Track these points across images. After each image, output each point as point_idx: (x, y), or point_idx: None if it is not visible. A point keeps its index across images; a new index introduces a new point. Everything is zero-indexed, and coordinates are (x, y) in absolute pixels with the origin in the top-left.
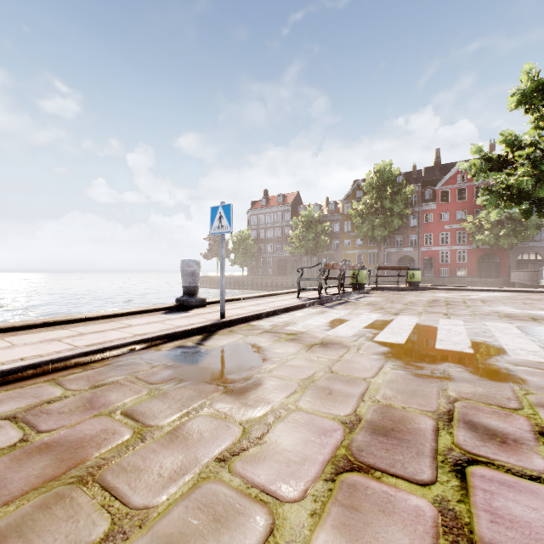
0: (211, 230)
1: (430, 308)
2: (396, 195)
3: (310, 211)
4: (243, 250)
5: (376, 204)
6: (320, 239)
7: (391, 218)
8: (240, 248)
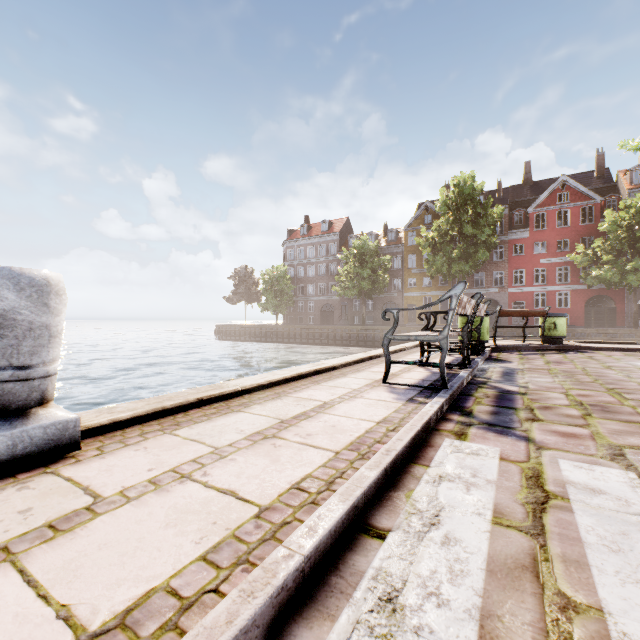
0: None
1: None
2: (480, 218)
3: (365, 240)
4: (277, 291)
5: (452, 230)
6: (377, 276)
7: (473, 247)
8: (273, 289)
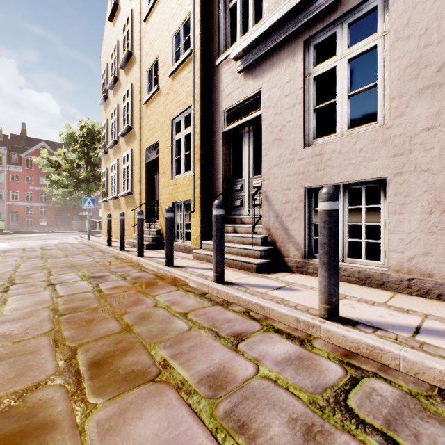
0: None
1: (9, 240)
2: None
3: None
4: None
5: None
6: None
7: None
8: None
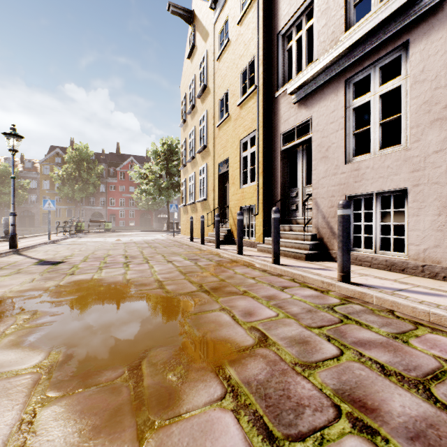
0: (44, 208)
1: (119, 236)
2: (92, 170)
3: (7, 166)
4: None
5: (75, 173)
6: (18, 193)
7: (88, 185)
8: None
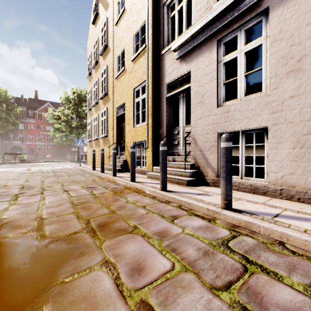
0: None
1: (31, 166)
2: (10, 111)
3: None
4: None
5: None
6: None
7: (7, 123)
8: None
